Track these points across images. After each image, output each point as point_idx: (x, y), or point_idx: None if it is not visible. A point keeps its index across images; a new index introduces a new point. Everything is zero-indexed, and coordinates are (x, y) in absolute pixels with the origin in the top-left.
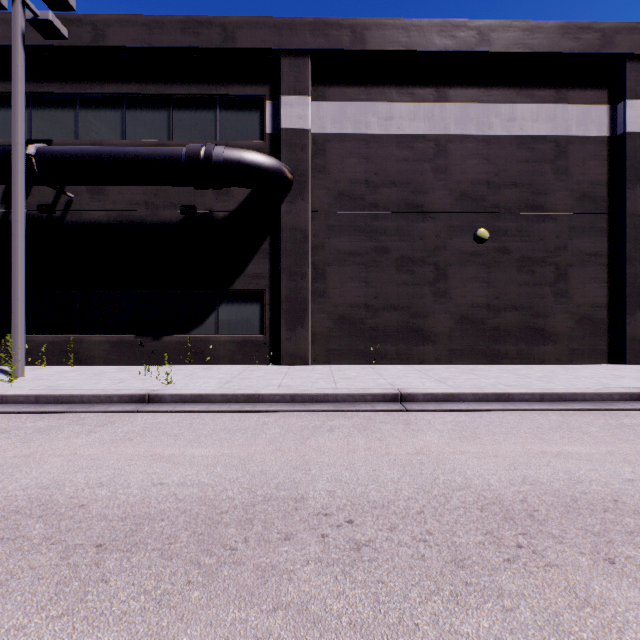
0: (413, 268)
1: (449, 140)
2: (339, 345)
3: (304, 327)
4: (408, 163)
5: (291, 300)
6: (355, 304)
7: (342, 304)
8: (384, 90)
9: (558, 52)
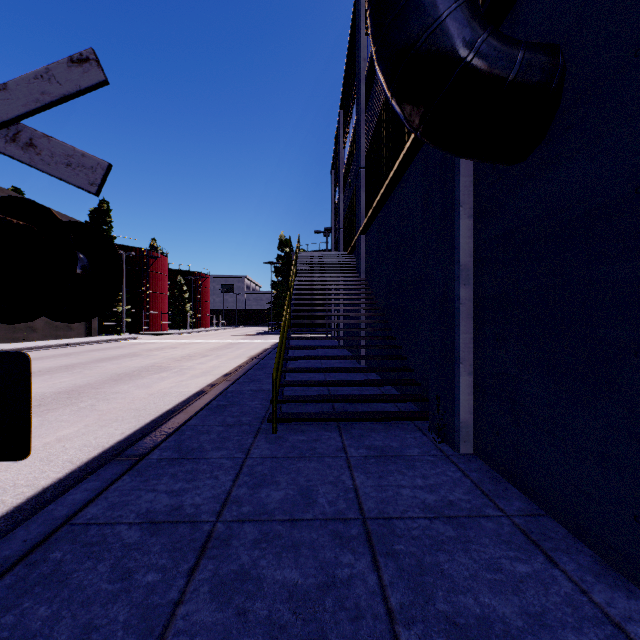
0: None
1: None
2: (0, 335)
3: None
4: None
5: None
6: None
7: None
8: None
9: None
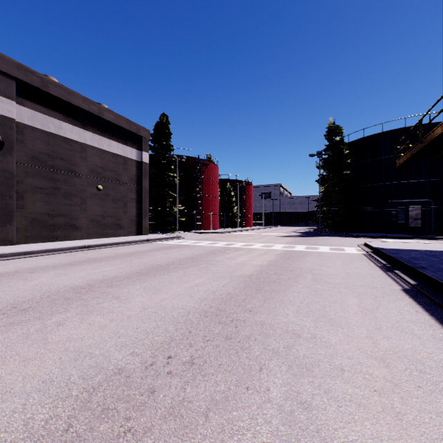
0: (72, 198)
1: (87, 146)
2: (33, 233)
3: (12, 224)
4: (69, 151)
5: (3, 210)
6: (42, 213)
7: (35, 213)
8: (58, 114)
9: (125, 128)
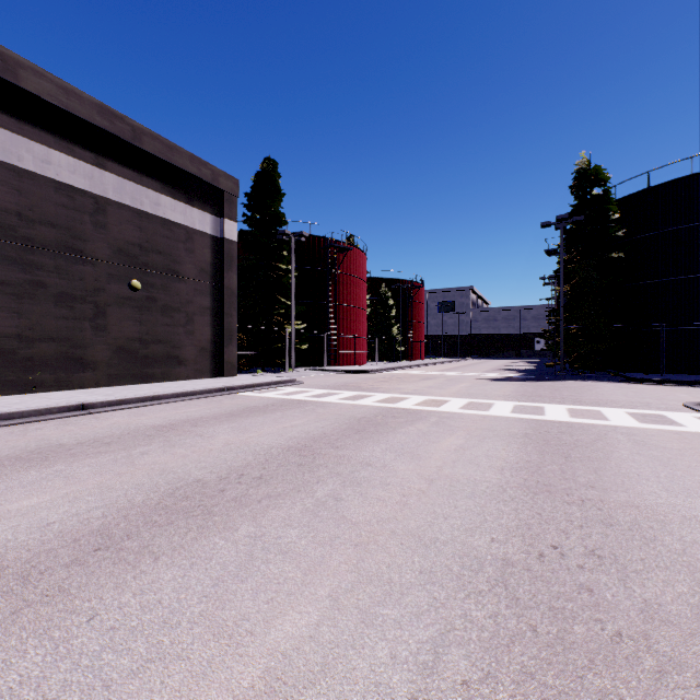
0: (74, 304)
1: (109, 203)
2: None
3: None
4: (69, 210)
5: None
6: (5, 334)
7: None
8: (42, 133)
9: (188, 172)
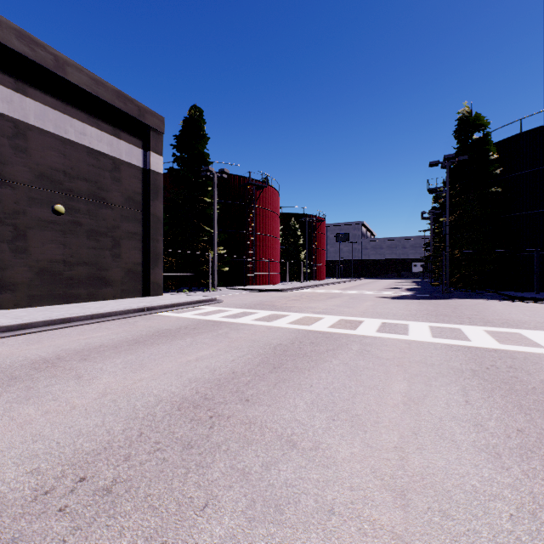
0: None
1: (30, 128)
2: None
3: None
4: None
5: None
6: None
7: None
8: None
9: (114, 105)
